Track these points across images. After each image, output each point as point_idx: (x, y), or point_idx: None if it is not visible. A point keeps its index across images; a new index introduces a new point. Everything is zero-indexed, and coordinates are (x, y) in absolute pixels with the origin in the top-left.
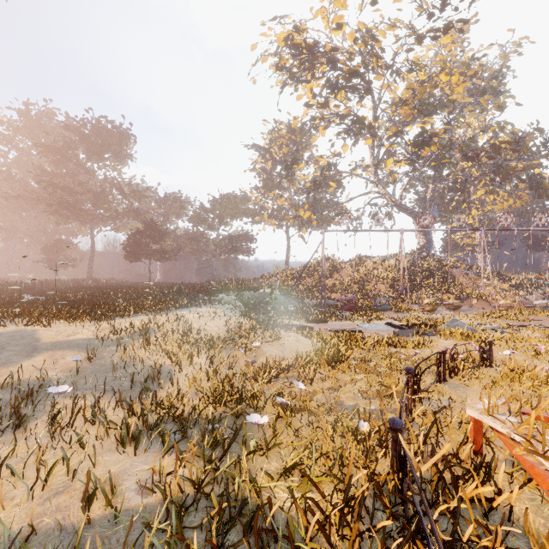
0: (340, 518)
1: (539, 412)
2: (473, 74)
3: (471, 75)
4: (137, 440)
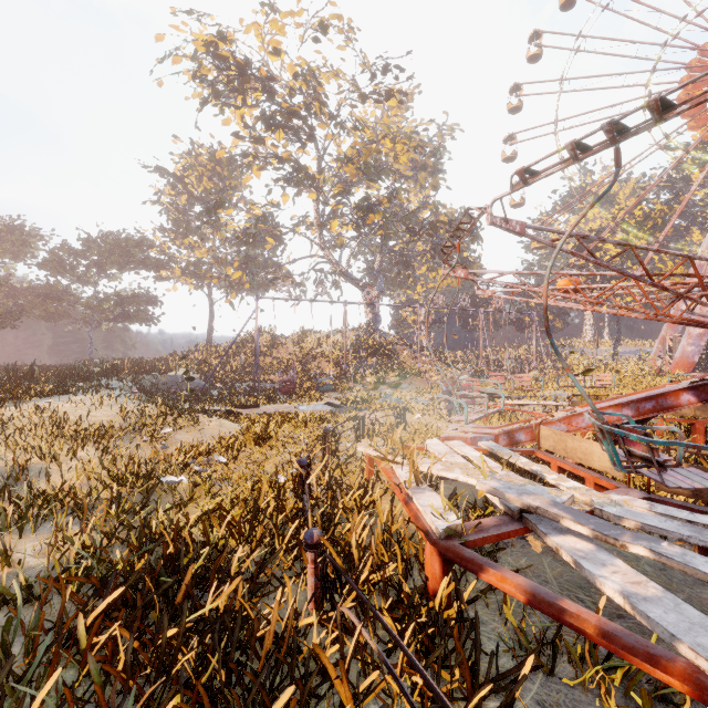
0: (250, 529)
1: (395, 435)
2: (417, 146)
3: (415, 147)
4: (24, 519)
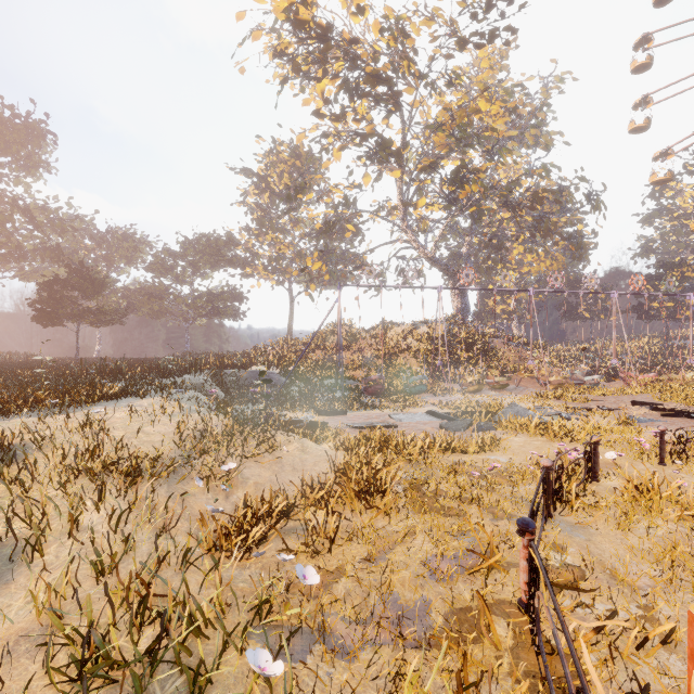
0: None
1: None
2: (513, 109)
3: (510, 110)
4: None
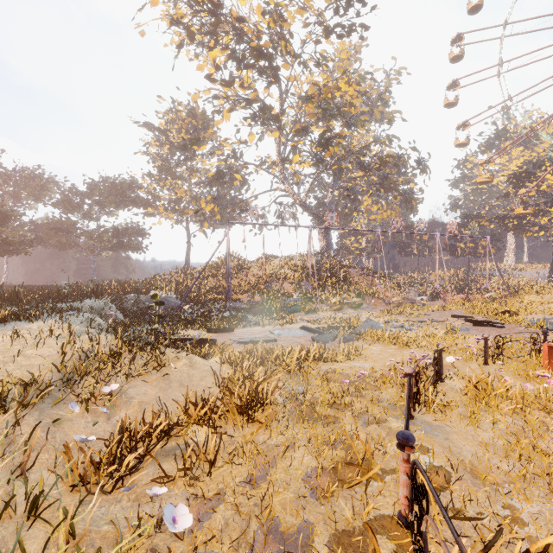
0: None
1: None
2: (364, 93)
3: (362, 94)
4: None
